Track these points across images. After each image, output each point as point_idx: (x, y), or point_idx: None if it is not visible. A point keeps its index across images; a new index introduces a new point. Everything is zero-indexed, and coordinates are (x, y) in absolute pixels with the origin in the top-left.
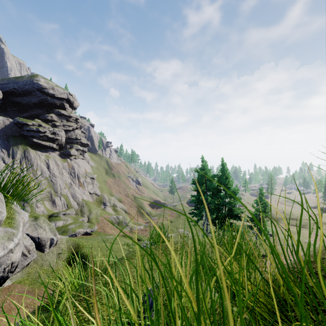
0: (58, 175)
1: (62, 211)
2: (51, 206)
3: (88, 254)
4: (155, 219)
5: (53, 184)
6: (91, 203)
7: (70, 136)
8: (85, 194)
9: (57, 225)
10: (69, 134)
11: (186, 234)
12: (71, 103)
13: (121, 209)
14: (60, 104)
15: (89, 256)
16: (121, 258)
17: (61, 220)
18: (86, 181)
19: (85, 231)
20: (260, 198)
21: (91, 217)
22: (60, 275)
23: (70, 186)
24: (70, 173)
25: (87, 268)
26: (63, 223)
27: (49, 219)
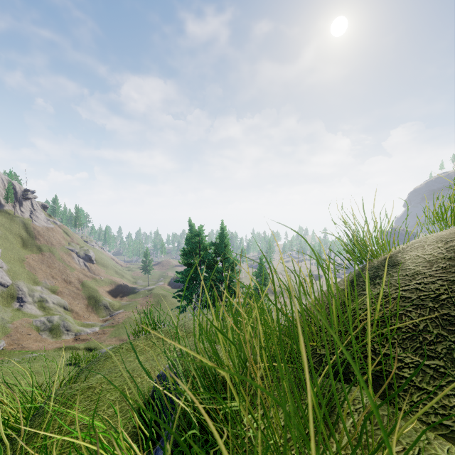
0: None
1: None
2: None
3: None
4: (119, 314)
5: None
6: None
7: None
8: None
9: None
10: None
11: None
12: None
13: (56, 304)
14: None
15: None
16: (96, 360)
17: None
18: None
19: None
20: (260, 269)
21: None
22: None
23: None
24: None
25: None
26: None
27: None
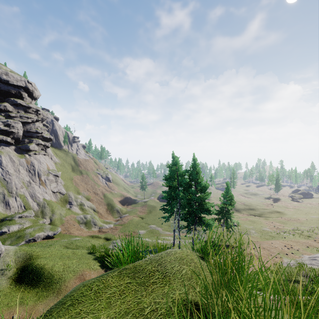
0: (14, 173)
1: (18, 214)
2: (3, 208)
3: (42, 267)
4: (125, 217)
5: (7, 183)
6: (54, 203)
7: (29, 129)
8: (47, 194)
9: (10, 230)
10: (28, 127)
11: (157, 230)
12: (30, 92)
13: (89, 207)
14: (16, 93)
15: (44, 269)
16: (63, 301)
17: (17, 224)
18: (49, 179)
19: (46, 234)
20: (226, 192)
21: (55, 218)
22: (2, 298)
23: (28, 185)
24: (28, 171)
25: (41, 283)
26: (19, 227)
27: (1, 224)
